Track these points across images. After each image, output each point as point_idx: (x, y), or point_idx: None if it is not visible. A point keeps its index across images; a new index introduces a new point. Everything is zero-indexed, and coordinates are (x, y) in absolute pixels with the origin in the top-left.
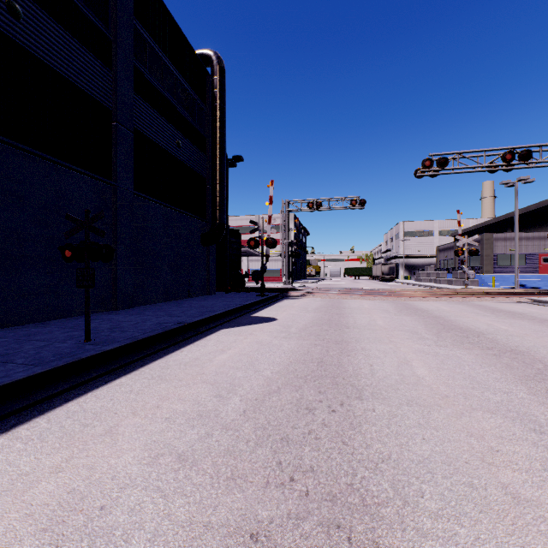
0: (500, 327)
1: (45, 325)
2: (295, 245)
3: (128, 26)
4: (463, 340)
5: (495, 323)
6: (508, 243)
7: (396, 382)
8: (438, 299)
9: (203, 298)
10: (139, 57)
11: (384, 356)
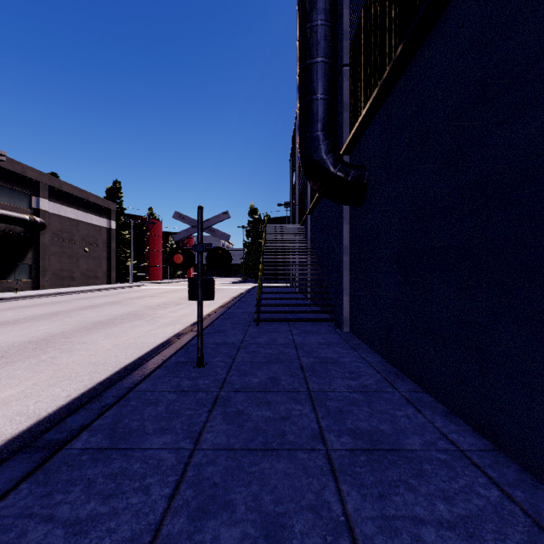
0: None
1: (380, 396)
2: None
3: None
4: None
5: None
6: None
7: None
8: None
9: None
10: None
11: None
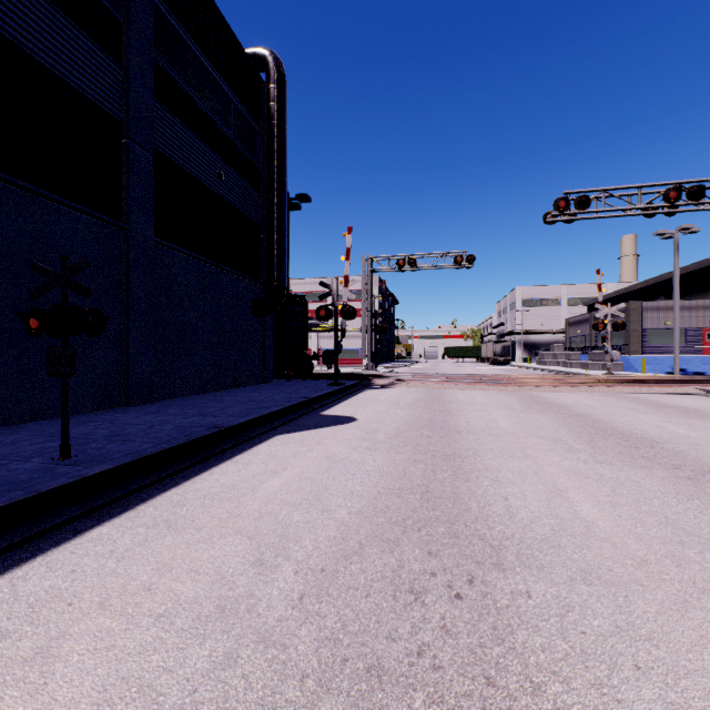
0: (677, 431)
1: (13, 431)
2: (381, 316)
3: (145, 3)
4: (632, 452)
5: (667, 424)
6: (661, 314)
7: (553, 531)
8: (576, 389)
9: (255, 388)
10: (162, 51)
11: (523, 481)
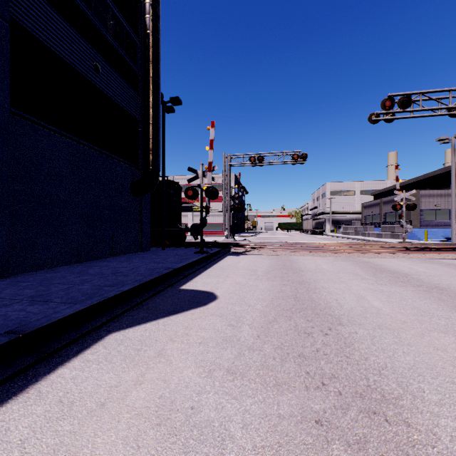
0: None
1: None
2: (237, 199)
3: None
4: None
5: None
6: (433, 199)
7: None
8: (395, 255)
9: (130, 256)
10: None
11: None
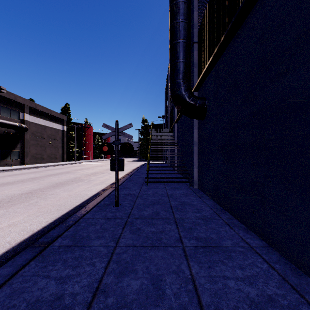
0: None
1: (212, 221)
2: None
3: None
4: None
5: None
6: None
7: None
8: None
9: None
10: None
11: None
